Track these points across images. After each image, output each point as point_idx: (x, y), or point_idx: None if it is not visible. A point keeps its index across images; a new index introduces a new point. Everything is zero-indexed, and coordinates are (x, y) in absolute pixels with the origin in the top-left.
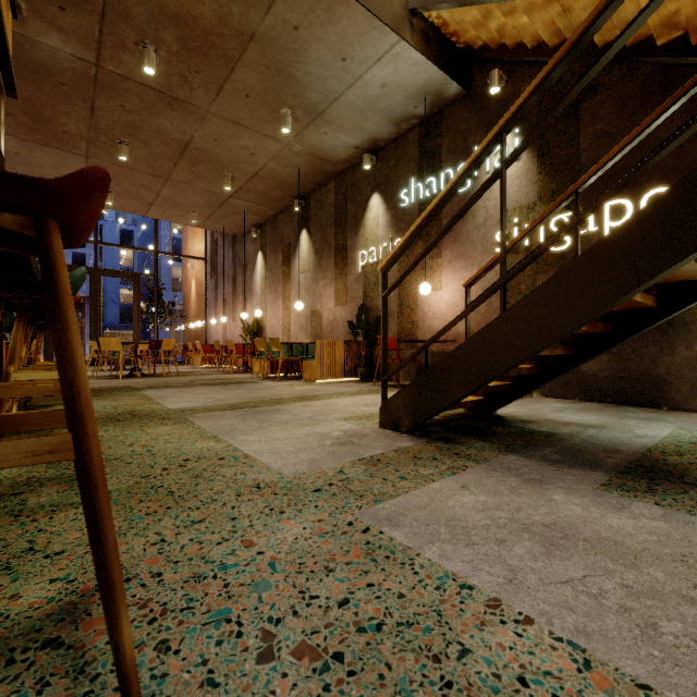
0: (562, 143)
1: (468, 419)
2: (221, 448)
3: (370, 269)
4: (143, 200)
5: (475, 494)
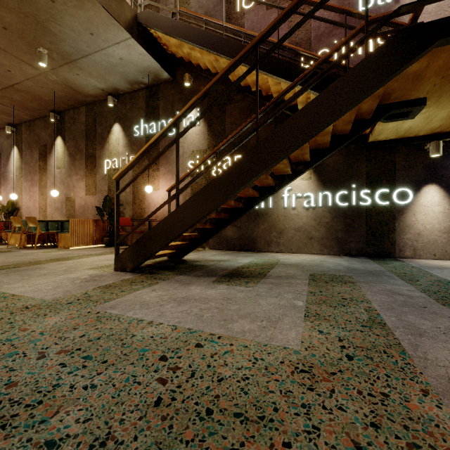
0: (218, 122)
1: (167, 263)
2: None
3: (113, 172)
4: None
5: (157, 292)
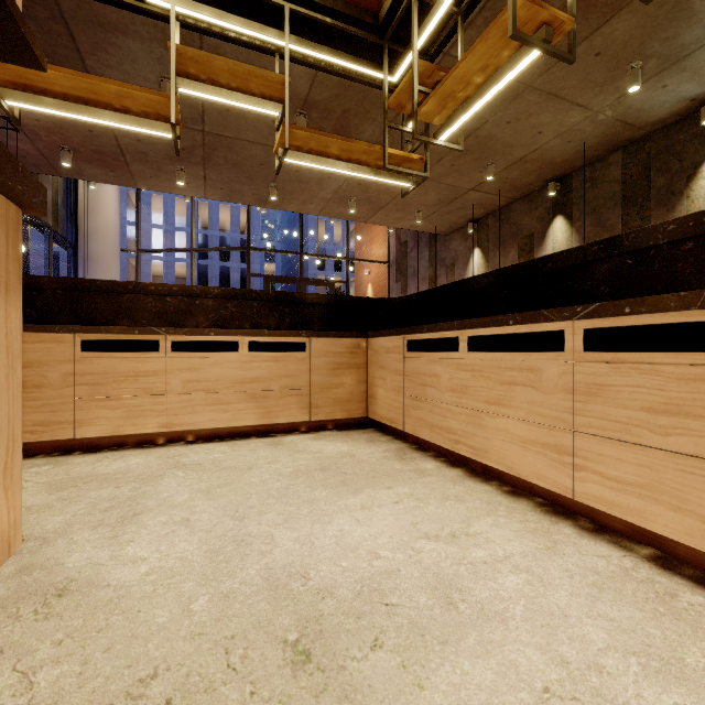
0: None
1: None
2: None
3: None
4: (375, 206)
5: None
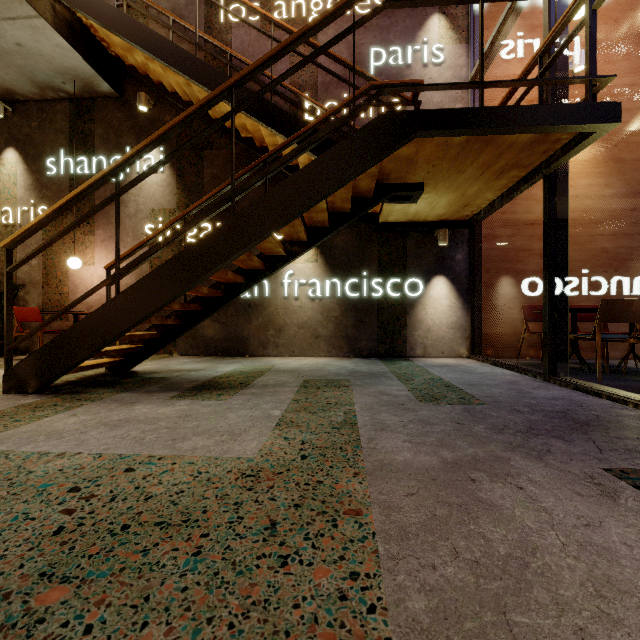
0: (193, 172)
1: (105, 377)
2: None
3: (4, 231)
4: None
5: (79, 417)
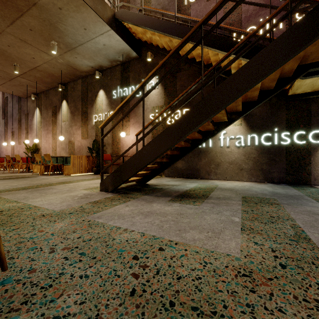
0: (171, 85)
1: (136, 186)
2: (21, 205)
3: (99, 123)
4: None
5: (130, 207)
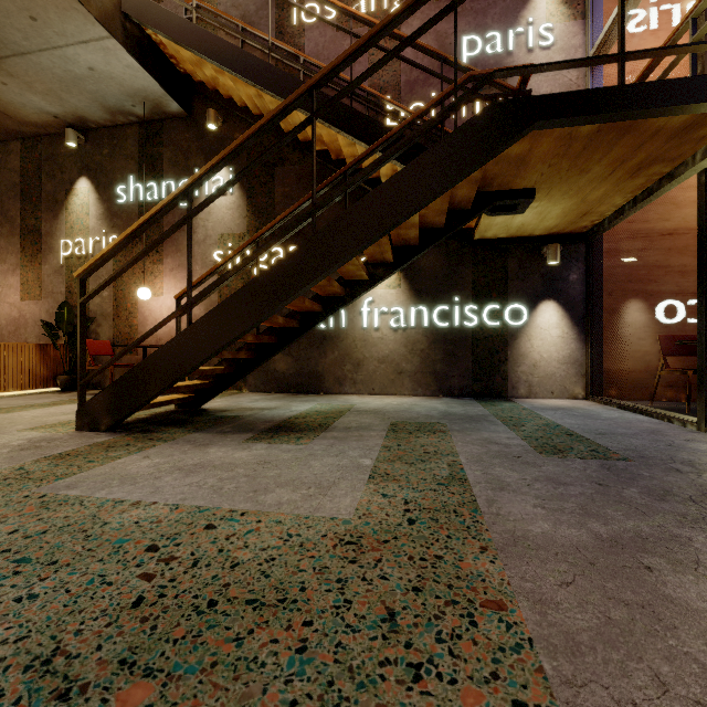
0: (264, 192)
1: (175, 414)
2: None
3: (77, 262)
4: None
5: (153, 459)
